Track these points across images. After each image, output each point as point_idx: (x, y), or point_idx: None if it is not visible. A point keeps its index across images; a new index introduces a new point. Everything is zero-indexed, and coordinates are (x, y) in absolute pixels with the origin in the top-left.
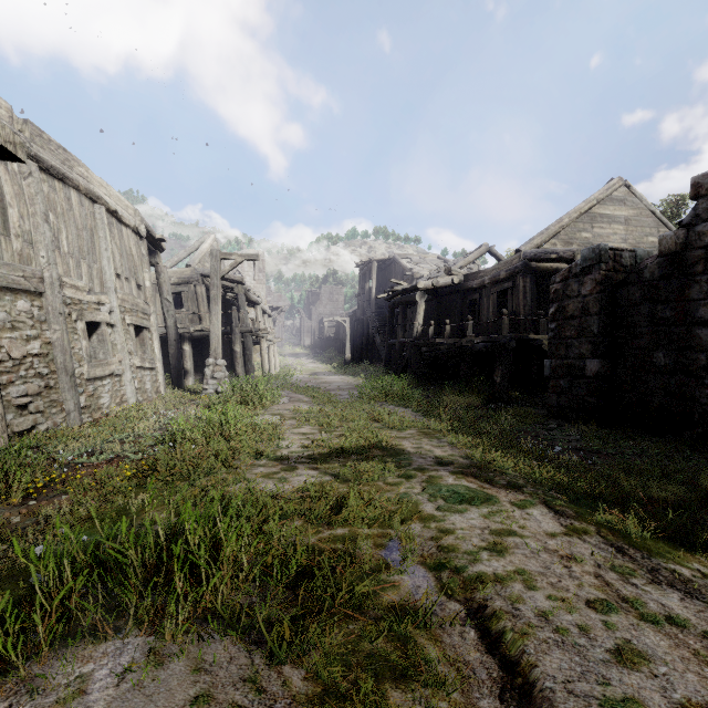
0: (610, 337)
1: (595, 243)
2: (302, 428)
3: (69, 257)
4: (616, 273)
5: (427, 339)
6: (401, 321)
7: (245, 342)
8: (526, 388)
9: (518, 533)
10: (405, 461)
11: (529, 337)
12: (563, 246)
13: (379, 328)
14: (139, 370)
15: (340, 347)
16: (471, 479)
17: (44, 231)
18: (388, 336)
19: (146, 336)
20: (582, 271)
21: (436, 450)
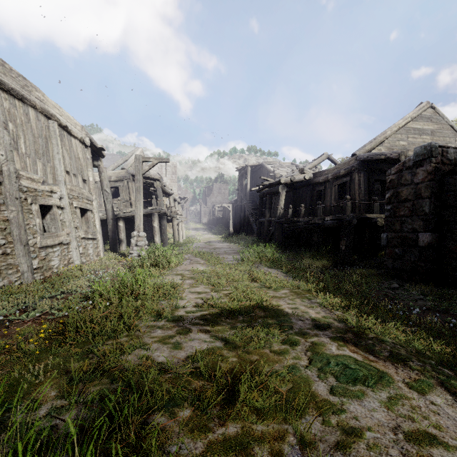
0: (438, 216)
1: (409, 149)
2: (197, 287)
3: (26, 156)
4: (443, 165)
5: (287, 218)
6: (268, 206)
7: (161, 220)
8: (361, 253)
9: (443, 442)
10: (286, 324)
11: (366, 216)
12: (386, 151)
13: (252, 211)
14: (84, 240)
15: (225, 224)
16: (354, 348)
17: (3, 136)
18: (259, 216)
19: (89, 216)
20: (414, 164)
21: (311, 312)
